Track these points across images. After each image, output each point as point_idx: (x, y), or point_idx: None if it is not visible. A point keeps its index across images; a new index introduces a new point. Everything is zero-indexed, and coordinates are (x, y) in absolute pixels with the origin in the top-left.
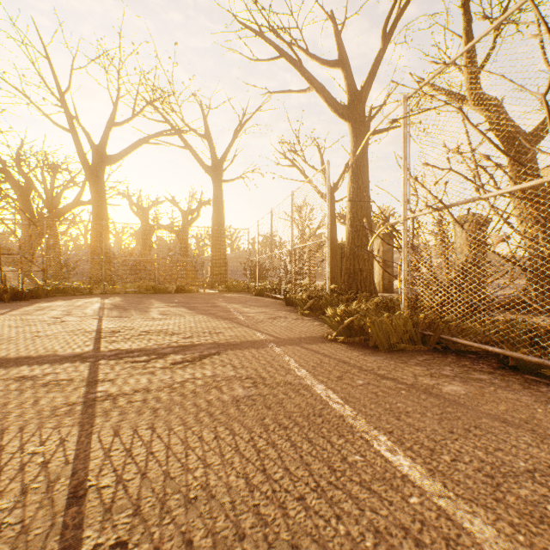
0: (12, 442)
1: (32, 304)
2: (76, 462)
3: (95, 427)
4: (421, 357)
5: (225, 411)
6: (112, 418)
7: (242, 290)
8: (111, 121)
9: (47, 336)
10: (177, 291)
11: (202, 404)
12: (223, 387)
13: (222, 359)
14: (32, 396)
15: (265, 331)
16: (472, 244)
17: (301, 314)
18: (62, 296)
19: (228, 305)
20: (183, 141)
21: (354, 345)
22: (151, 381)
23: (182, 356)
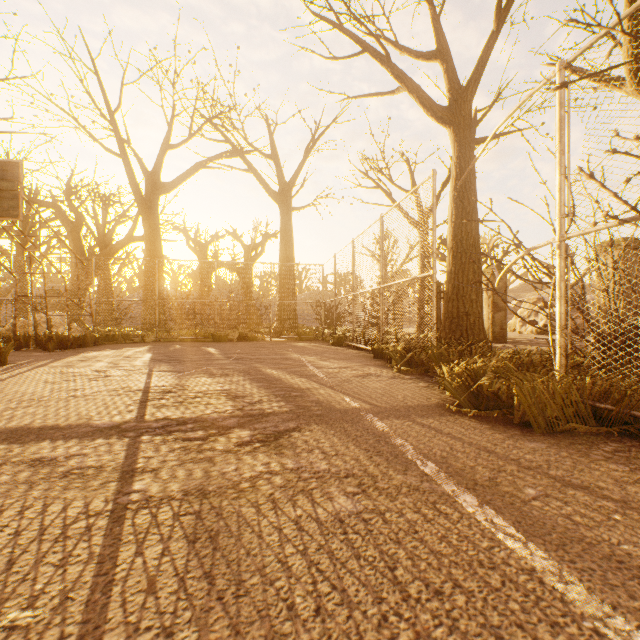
0: None
1: (77, 354)
2: None
3: (120, 568)
4: (607, 446)
5: (325, 544)
6: (147, 548)
7: (315, 338)
8: (165, 144)
9: (84, 396)
10: (239, 339)
11: (286, 526)
12: (313, 491)
13: (305, 439)
14: (42, 496)
15: (355, 395)
16: (623, 279)
17: (397, 371)
18: (112, 344)
19: (301, 357)
20: (246, 163)
21: (489, 420)
22: (209, 476)
23: (250, 431)
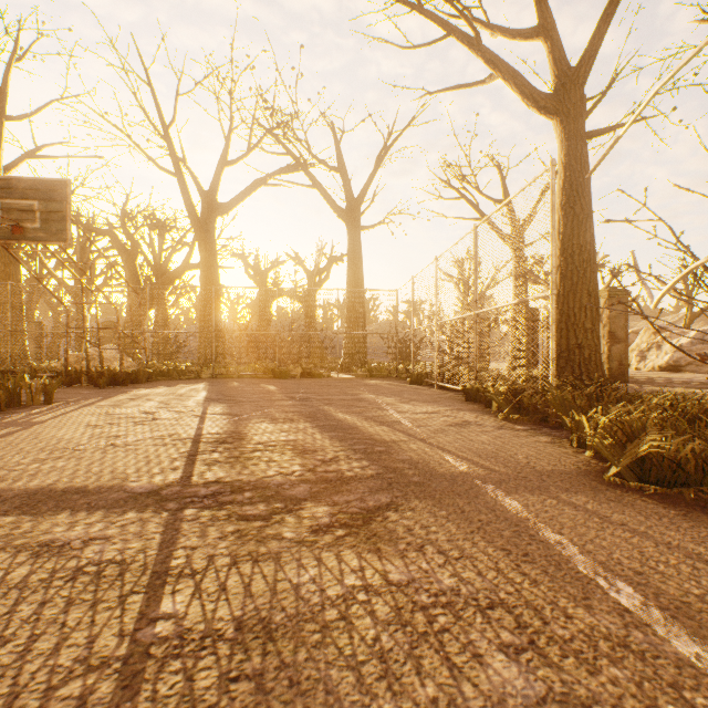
0: None
1: (128, 391)
2: None
3: None
4: None
5: None
6: None
7: (389, 374)
8: (222, 160)
9: (125, 445)
10: (302, 376)
11: None
12: (444, 637)
13: (407, 525)
14: (32, 616)
15: (458, 452)
16: None
17: (502, 419)
18: (166, 380)
19: (376, 398)
20: (309, 177)
21: (674, 501)
22: (274, 590)
23: (328, 508)
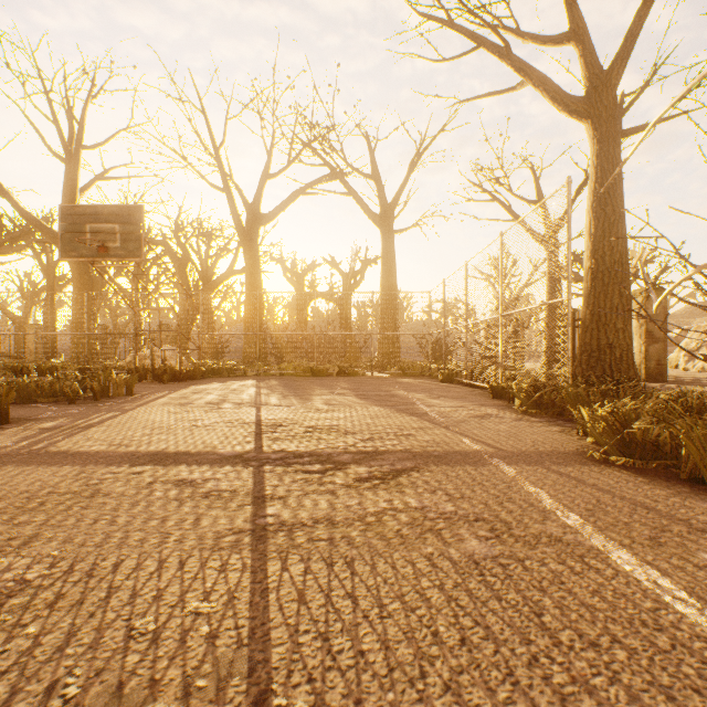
0: (171, 585)
1: (189, 386)
2: (251, 646)
3: (271, 579)
4: None
5: (462, 582)
6: (291, 565)
7: (421, 373)
8: (265, 174)
9: (205, 426)
10: (339, 374)
11: (418, 561)
12: (442, 531)
13: (425, 480)
14: (192, 511)
15: (475, 436)
16: None
17: (522, 413)
18: (217, 377)
19: (407, 394)
20: (345, 186)
21: (646, 473)
22: (334, 507)
23: (367, 468)
